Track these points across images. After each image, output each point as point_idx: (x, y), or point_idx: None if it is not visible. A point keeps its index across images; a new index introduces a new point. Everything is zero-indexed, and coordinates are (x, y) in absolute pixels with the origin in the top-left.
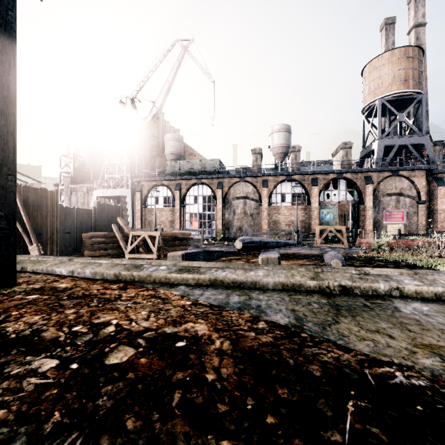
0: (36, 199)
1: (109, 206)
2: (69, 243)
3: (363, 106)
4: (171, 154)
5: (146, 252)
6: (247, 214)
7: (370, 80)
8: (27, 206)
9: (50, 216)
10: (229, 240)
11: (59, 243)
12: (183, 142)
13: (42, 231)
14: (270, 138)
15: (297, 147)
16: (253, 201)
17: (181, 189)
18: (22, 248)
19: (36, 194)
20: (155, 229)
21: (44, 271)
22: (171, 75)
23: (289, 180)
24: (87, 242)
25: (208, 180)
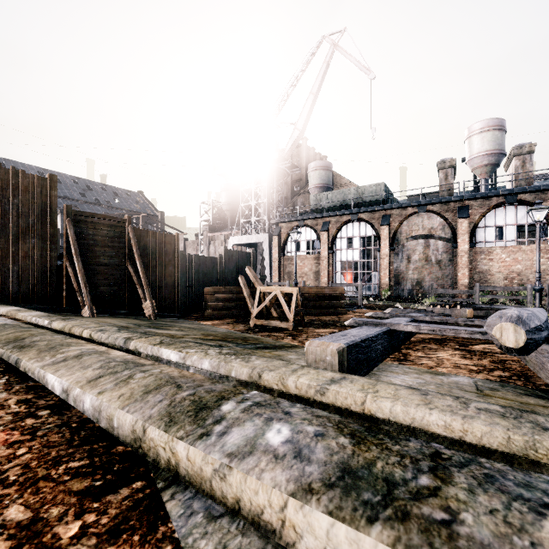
0: (155, 245)
1: (238, 253)
2: (192, 298)
3: None
4: (316, 188)
5: (279, 317)
6: (430, 261)
7: None
8: (145, 253)
9: (170, 266)
10: (401, 300)
11: (180, 298)
12: (331, 170)
13: (161, 284)
14: (466, 144)
15: (526, 146)
16: (441, 241)
17: (329, 229)
18: (140, 304)
19: (155, 239)
20: (295, 283)
21: (35, 376)
22: (316, 84)
23: (511, 203)
24: (209, 299)
25: (367, 214)
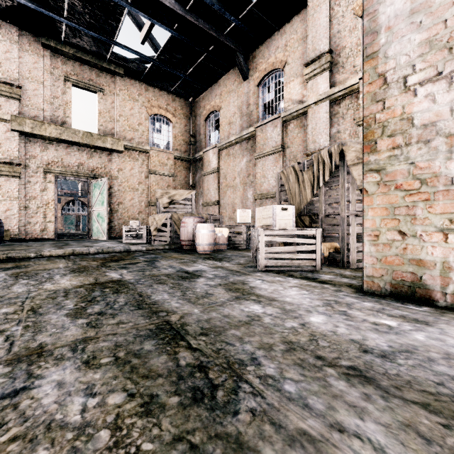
0: None
1: None
2: None
3: None
4: None
5: None
6: None
7: None
8: None
9: None
10: None
11: None
12: None
13: None
14: None
15: None
16: None
17: None
18: None
19: None
20: None
21: None
22: None
23: None
24: None
25: None
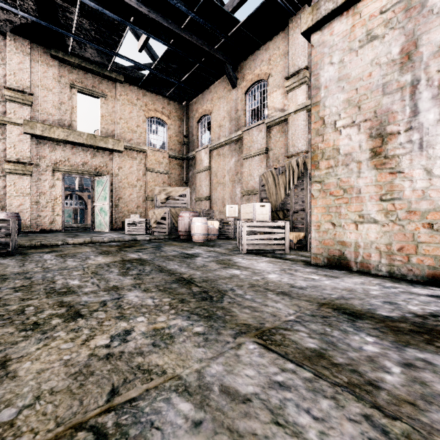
0: None
1: None
2: None
3: None
4: None
5: None
6: None
7: None
8: None
9: None
10: None
11: None
12: None
13: None
14: None
15: None
16: None
17: None
18: None
19: None
20: None
21: None
22: None
23: None
24: None
25: None
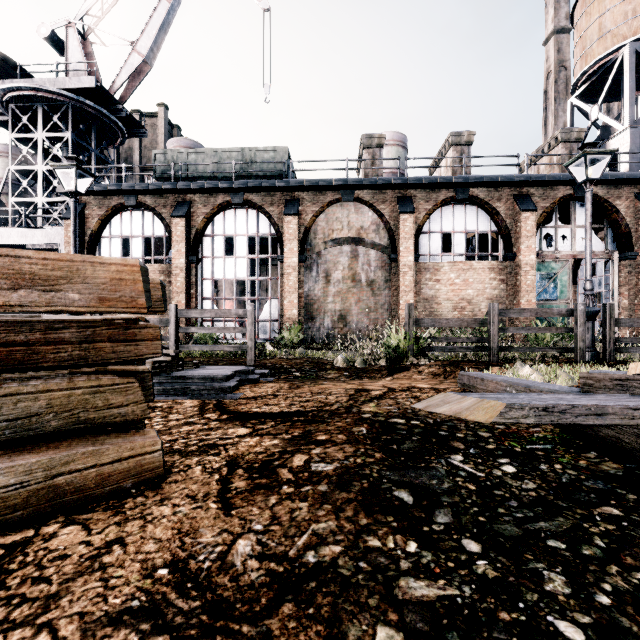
0: None
1: None
2: None
3: (582, 69)
4: None
5: None
6: (359, 282)
7: (602, 10)
8: None
9: None
10: (321, 346)
11: None
12: None
13: None
14: None
15: (465, 133)
16: (374, 249)
17: (189, 216)
18: None
19: None
20: None
21: None
22: None
23: (462, 199)
24: None
25: (260, 195)
